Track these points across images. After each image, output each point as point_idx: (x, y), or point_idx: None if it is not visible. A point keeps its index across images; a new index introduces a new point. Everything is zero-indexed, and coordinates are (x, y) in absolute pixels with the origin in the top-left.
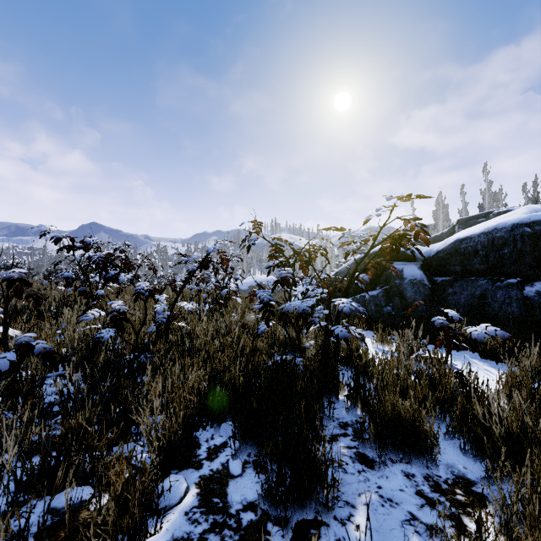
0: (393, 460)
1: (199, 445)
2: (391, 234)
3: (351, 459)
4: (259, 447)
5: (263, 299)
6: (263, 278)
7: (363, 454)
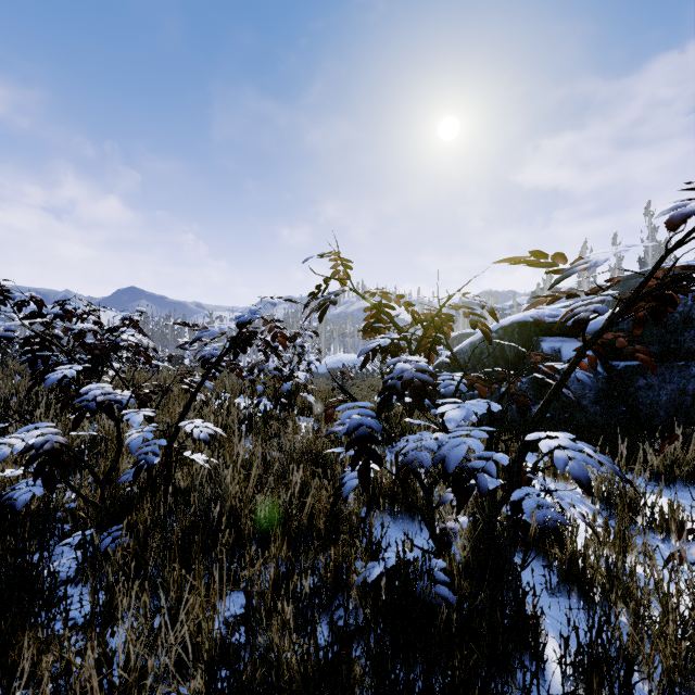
0: None
1: None
2: (667, 274)
3: None
4: None
5: (354, 427)
6: (347, 358)
7: None
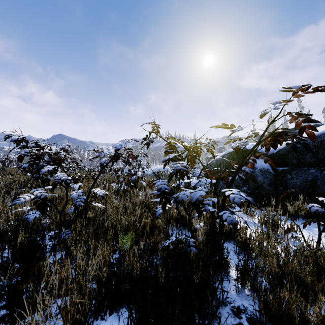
0: None
1: None
2: (274, 131)
3: None
4: None
5: (160, 188)
6: (161, 167)
7: None
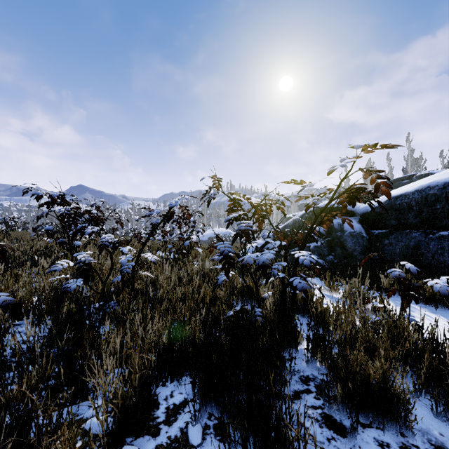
0: (362, 424)
1: (158, 405)
2: (349, 187)
3: (317, 422)
4: (220, 409)
5: (223, 251)
6: (220, 231)
7: (329, 416)
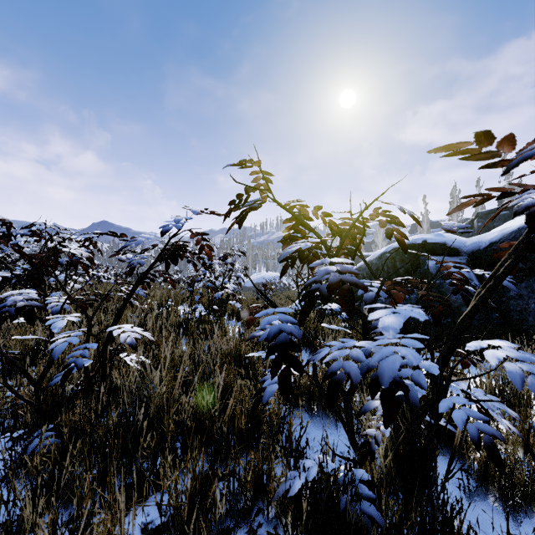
0: None
1: None
2: None
3: None
4: None
5: (274, 334)
6: (268, 275)
7: None
